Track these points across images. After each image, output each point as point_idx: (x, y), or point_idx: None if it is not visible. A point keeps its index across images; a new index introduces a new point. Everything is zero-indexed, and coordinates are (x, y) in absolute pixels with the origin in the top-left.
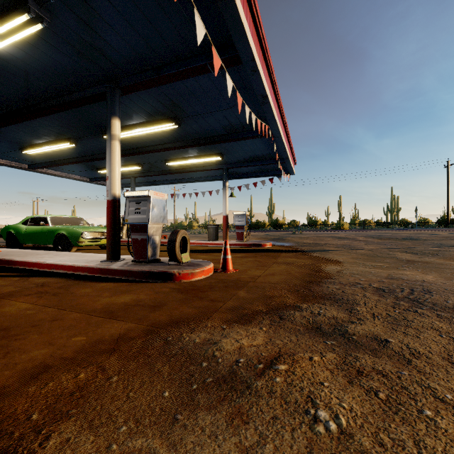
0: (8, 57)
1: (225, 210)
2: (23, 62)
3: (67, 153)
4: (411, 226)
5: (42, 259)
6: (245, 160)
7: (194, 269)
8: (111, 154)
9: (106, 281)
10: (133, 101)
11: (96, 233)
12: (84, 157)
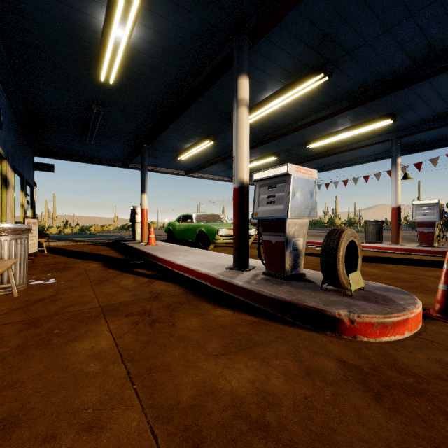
0: (143, 45)
1: (395, 199)
2: (154, 46)
3: (210, 154)
4: None
5: (175, 258)
6: (438, 117)
7: (385, 314)
8: (238, 126)
9: (225, 306)
10: (266, 56)
11: (230, 230)
12: (223, 155)
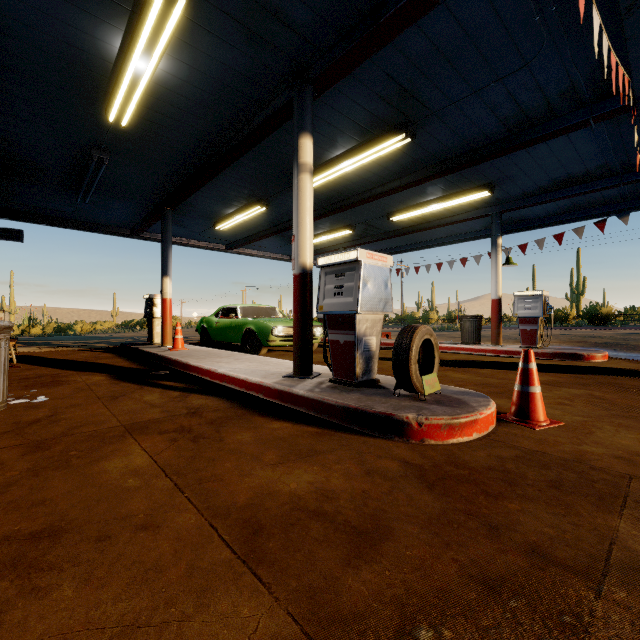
0: (172, 82)
1: (495, 289)
2: (188, 84)
3: (261, 223)
4: None
5: (216, 366)
6: (541, 191)
7: (453, 416)
8: (299, 197)
9: (283, 419)
10: (335, 108)
11: (290, 329)
12: (279, 225)
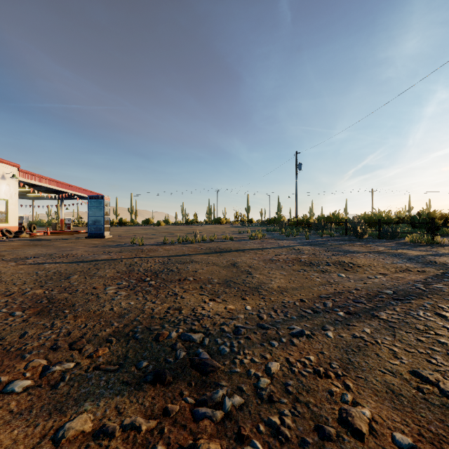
0: None
1: (62, 216)
2: None
3: None
4: (198, 224)
5: None
6: (71, 195)
7: (37, 233)
8: None
9: None
10: None
11: None
12: None
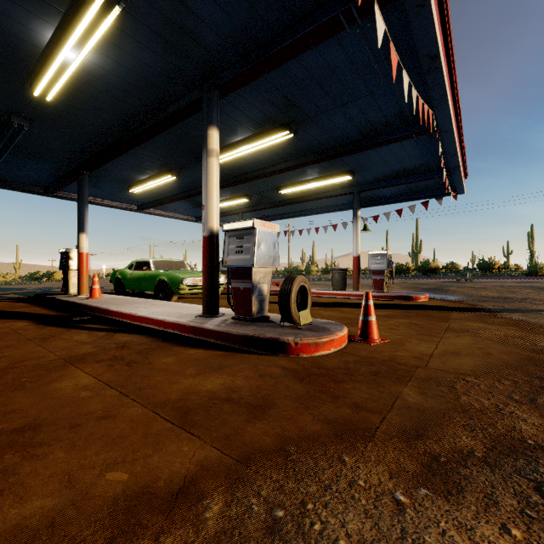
0: (97, 70)
1: (356, 249)
2: (112, 74)
3: (171, 189)
4: None
5: (135, 310)
6: (386, 178)
7: (318, 337)
8: (208, 175)
9: (197, 347)
10: (236, 106)
11: (197, 279)
12: (187, 191)
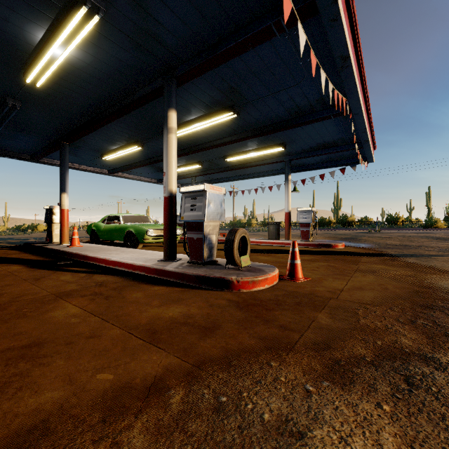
0: (79, 63)
1: (287, 206)
2: (90, 66)
3: (137, 157)
4: None
5: (109, 256)
6: (311, 149)
7: (255, 276)
8: (168, 148)
9: (160, 285)
10: (191, 92)
11: (159, 231)
12: (150, 159)
